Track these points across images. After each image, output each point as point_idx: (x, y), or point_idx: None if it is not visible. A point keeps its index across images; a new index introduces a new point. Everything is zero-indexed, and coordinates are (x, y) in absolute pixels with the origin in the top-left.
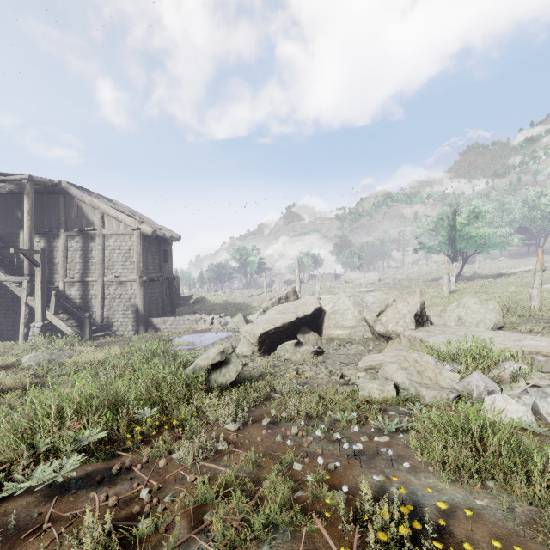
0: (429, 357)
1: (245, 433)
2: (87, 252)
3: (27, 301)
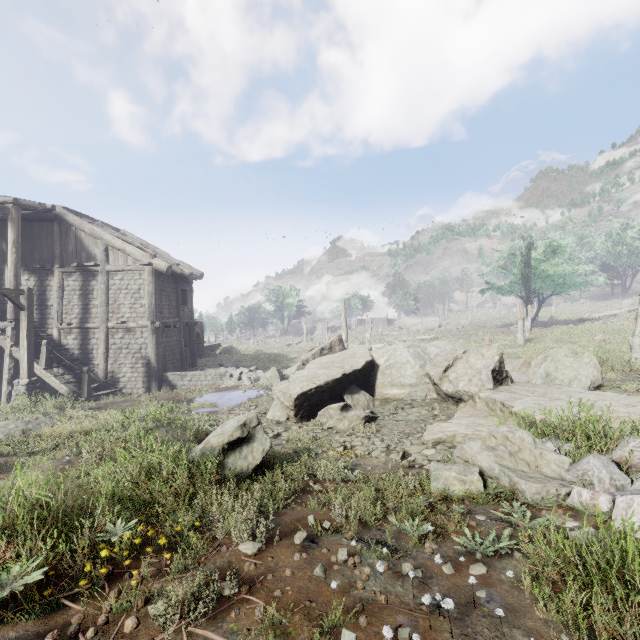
0: (524, 432)
1: (268, 559)
2: (87, 292)
3: (12, 352)
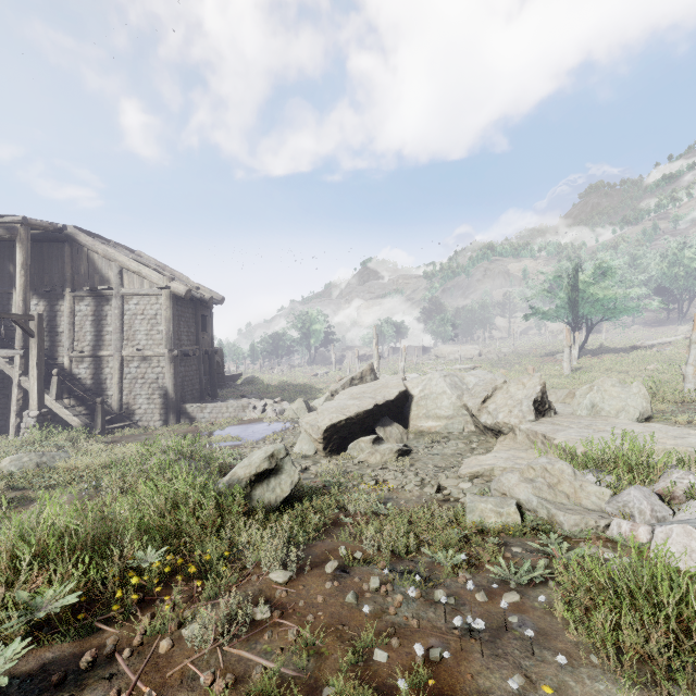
0: (564, 463)
1: (299, 587)
2: (100, 318)
3: (21, 382)
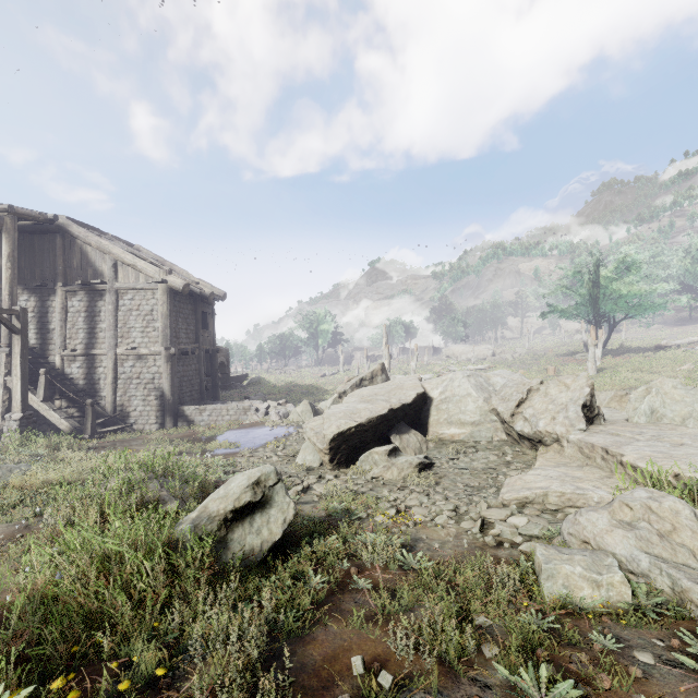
0: (676, 500)
1: None
2: (93, 314)
3: (6, 382)
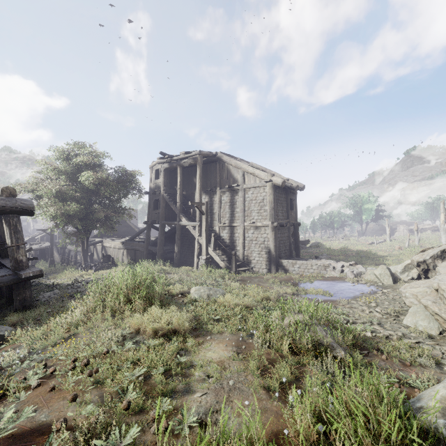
0: None
1: None
2: (233, 203)
3: (198, 239)
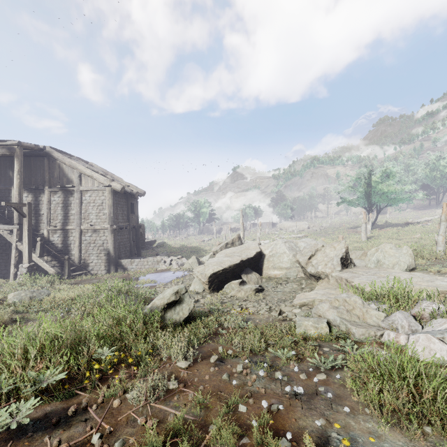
0: (356, 297)
1: (194, 370)
2: (67, 205)
3: (17, 245)
